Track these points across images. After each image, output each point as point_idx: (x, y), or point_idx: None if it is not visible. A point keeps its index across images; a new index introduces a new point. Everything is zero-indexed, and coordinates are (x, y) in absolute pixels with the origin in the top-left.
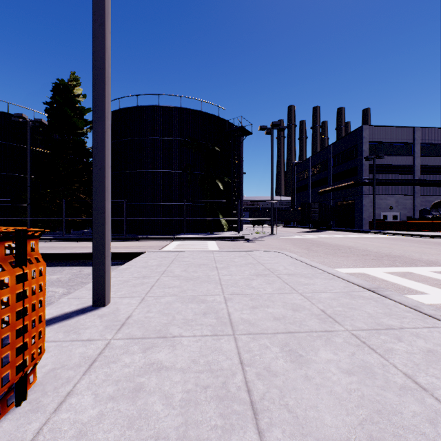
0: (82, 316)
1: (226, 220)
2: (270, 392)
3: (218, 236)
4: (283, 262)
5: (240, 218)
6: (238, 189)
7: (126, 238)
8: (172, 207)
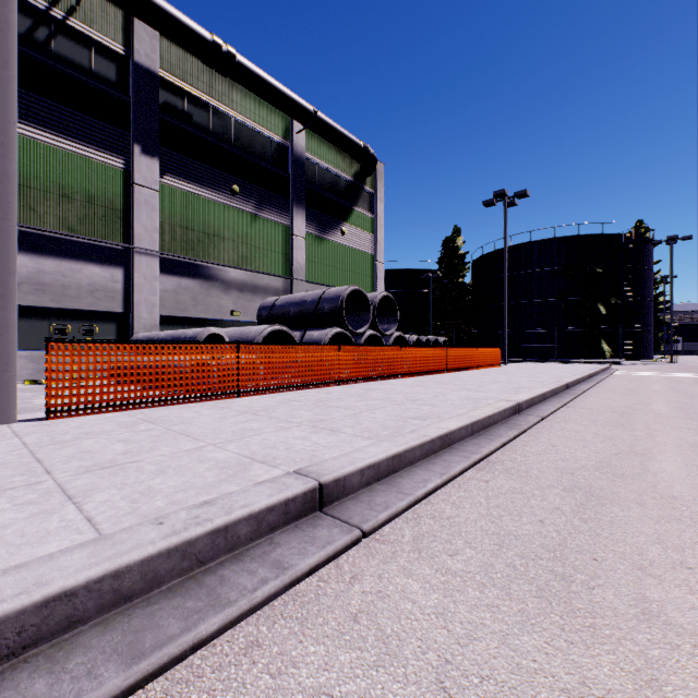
0: (502, 366)
1: (613, 347)
2: (534, 368)
3: (586, 361)
4: (587, 366)
5: (642, 343)
6: (637, 308)
7: (502, 360)
8: (544, 334)
